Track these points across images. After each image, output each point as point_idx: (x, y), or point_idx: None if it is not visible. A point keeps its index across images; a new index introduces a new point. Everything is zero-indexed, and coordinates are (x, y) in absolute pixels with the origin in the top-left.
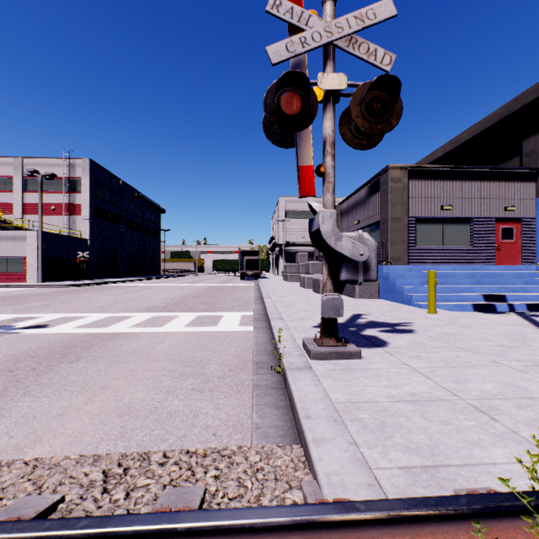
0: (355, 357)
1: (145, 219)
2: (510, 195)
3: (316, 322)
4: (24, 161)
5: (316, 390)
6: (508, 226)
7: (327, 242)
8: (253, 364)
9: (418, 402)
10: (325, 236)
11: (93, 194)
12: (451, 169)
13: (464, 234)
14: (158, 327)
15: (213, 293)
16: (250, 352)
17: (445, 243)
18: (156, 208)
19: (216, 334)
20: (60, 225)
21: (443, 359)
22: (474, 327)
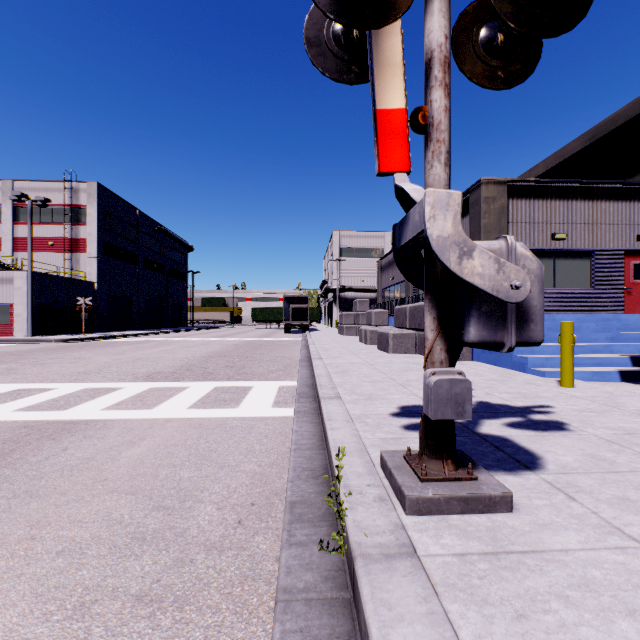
0: (501, 508)
1: (168, 258)
2: None
3: (394, 406)
4: (14, 185)
5: None
6: None
7: (441, 259)
8: (286, 507)
9: None
10: (437, 246)
11: (102, 227)
12: (566, 185)
13: (582, 272)
14: (147, 409)
15: (246, 351)
16: (284, 468)
17: (556, 285)
18: (182, 245)
19: (232, 425)
20: (60, 264)
21: None
22: None
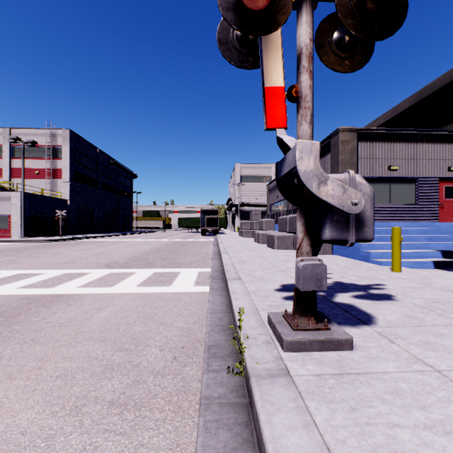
0: (346, 347)
1: (119, 183)
2: None
3: (277, 284)
4: (11, 131)
5: (310, 446)
6: (451, 186)
7: (306, 186)
8: (205, 349)
9: None
10: (304, 177)
11: (73, 161)
12: (398, 132)
13: (410, 193)
14: (108, 287)
15: (175, 248)
16: (203, 325)
17: (391, 202)
18: (129, 173)
19: (167, 297)
20: (43, 187)
21: None
22: None
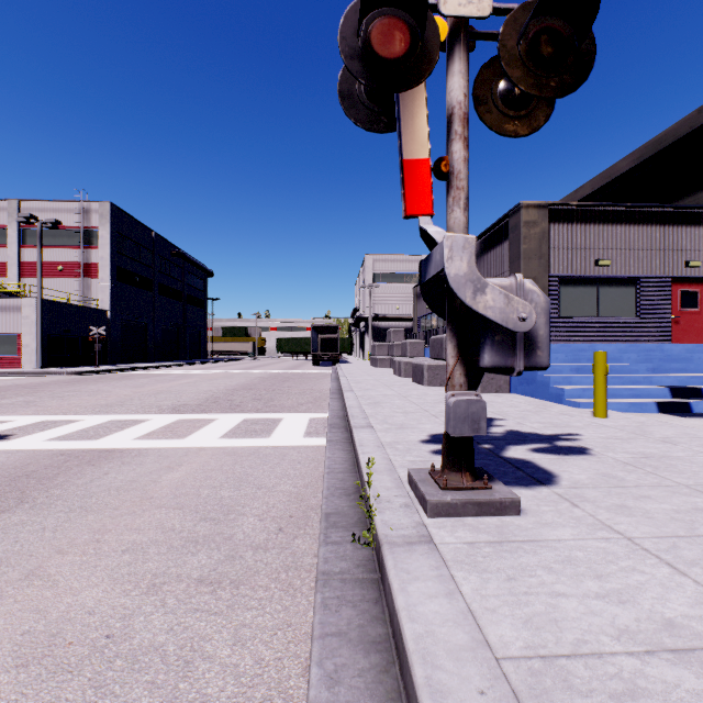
0: (511, 511)
1: (186, 284)
2: (693, 246)
3: (425, 434)
4: (21, 205)
5: (452, 613)
6: (690, 290)
7: (458, 295)
8: (321, 517)
9: (699, 659)
10: (455, 284)
11: (115, 250)
12: (610, 208)
13: (628, 301)
14: (179, 438)
15: (273, 384)
16: (318, 488)
17: (600, 314)
18: (201, 270)
19: (265, 452)
20: (69, 291)
21: (674, 514)
22: (683, 442)
